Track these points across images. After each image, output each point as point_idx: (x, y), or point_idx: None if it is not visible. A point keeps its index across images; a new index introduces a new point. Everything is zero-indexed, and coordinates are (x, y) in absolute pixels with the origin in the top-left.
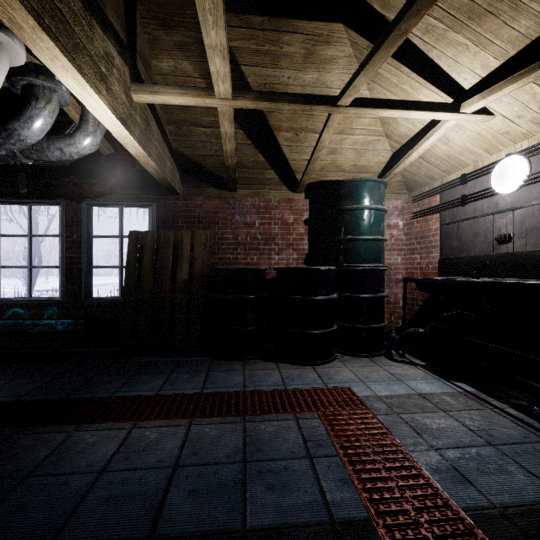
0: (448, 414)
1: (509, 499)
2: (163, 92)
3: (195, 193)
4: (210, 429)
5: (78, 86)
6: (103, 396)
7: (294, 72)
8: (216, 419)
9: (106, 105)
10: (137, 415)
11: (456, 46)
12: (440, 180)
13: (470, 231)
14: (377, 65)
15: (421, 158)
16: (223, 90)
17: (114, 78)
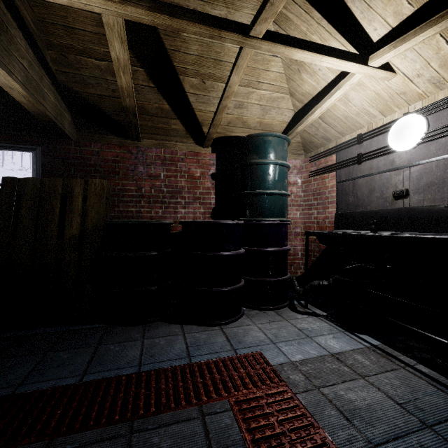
0: (368, 381)
1: None
2: None
3: (92, 139)
4: None
5: None
6: None
7: (200, 4)
8: (89, 435)
9: None
10: None
11: None
12: (334, 142)
13: (366, 188)
14: None
15: (320, 118)
16: None
17: None
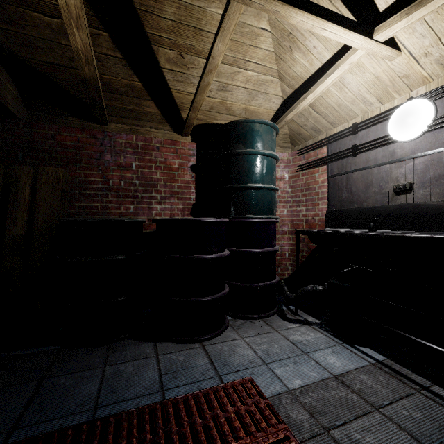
0: (385, 415)
1: None
2: None
3: (46, 120)
4: None
5: None
6: None
7: None
8: None
9: None
10: None
11: None
12: (325, 134)
13: (362, 182)
14: None
15: (311, 106)
16: None
17: None
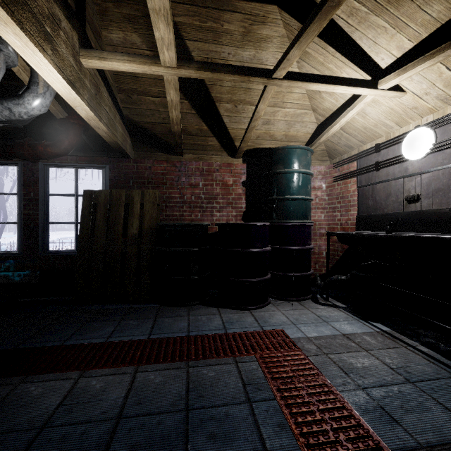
0: (370, 353)
1: (433, 438)
2: (111, 58)
3: (145, 157)
4: (155, 375)
5: (19, 42)
6: (53, 344)
7: (233, 49)
8: (161, 365)
9: (52, 65)
10: (87, 362)
11: (375, 29)
12: (357, 149)
13: (383, 192)
14: (310, 38)
15: (342, 129)
16: (168, 58)
17: (61, 40)
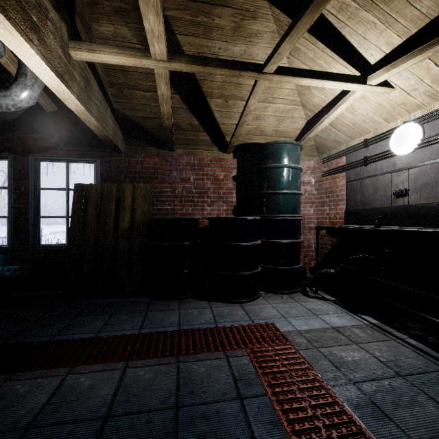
0: (360, 346)
1: (426, 434)
2: (100, 50)
3: (136, 151)
4: (145, 371)
5: (4, 30)
6: (42, 340)
7: (224, 44)
8: (151, 361)
9: (39, 55)
10: (76, 358)
11: (365, 24)
12: (345, 145)
13: (371, 187)
14: (301, 31)
15: (331, 125)
16: (158, 51)
17: (48, 30)
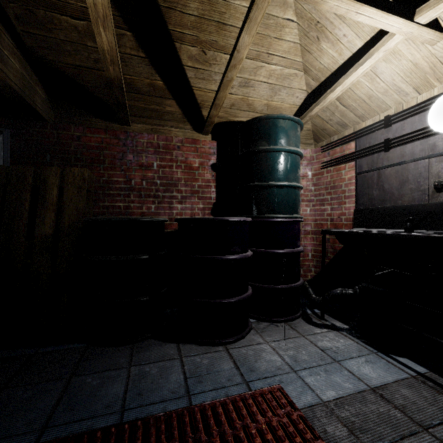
0: (435, 437)
1: None
2: None
3: (72, 122)
4: None
5: None
6: None
7: None
8: None
9: None
10: None
11: None
12: (352, 128)
13: (396, 178)
14: None
15: (338, 100)
16: None
17: None
